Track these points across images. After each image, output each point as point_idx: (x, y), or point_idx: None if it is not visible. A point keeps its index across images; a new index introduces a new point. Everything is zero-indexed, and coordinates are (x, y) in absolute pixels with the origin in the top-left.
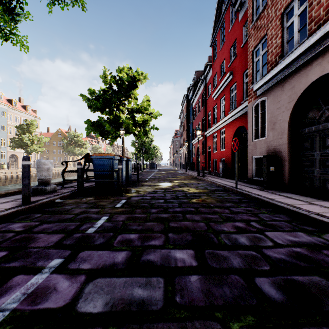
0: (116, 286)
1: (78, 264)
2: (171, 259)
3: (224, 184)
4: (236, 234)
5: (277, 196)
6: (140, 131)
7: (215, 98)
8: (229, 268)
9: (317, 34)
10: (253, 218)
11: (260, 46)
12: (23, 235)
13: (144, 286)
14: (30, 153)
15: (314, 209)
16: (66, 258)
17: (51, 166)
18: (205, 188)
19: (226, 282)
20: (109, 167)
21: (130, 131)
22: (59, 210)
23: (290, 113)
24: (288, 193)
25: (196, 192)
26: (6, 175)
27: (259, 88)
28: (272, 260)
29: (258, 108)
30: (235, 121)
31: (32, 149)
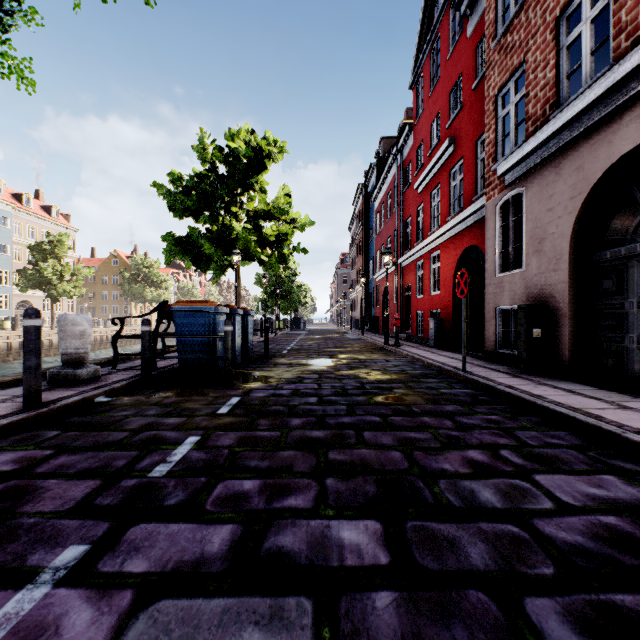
0: (202, 623)
1: (122, 561)
2: (332, 545)
3: (440, 363)
4: (471, 479)
5: (550, 390)
6: (272, 255)
7: (420, 190)
8: (463, 570)
9: (634, 57)
10: (504, 441)
11: (511, 84)
12: (13, 482)
13: (266, 622)
14: (57, 300)
15: (632, 421)
16: (96, 544)
17: (88, 328)
18: (402, 372)
19: (458, 611)
20: (208, 329)
21: (251, 256)
22: (99, 421)
23: (575, 221)
24: (570, 382)
25: (383, 380)
26: (10, 341)
27: (510, 169)
28: (557, 550)
29: (508, 209)
30: (460, 236)
31: (60, 291)
